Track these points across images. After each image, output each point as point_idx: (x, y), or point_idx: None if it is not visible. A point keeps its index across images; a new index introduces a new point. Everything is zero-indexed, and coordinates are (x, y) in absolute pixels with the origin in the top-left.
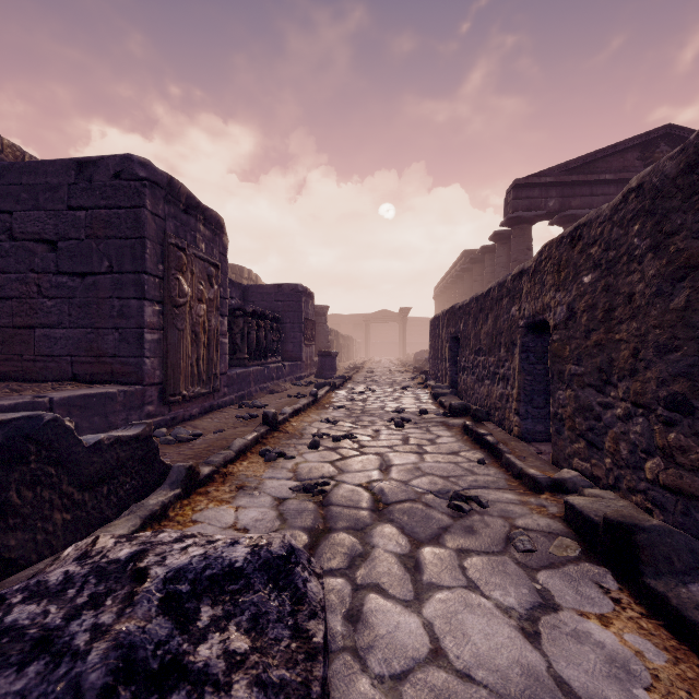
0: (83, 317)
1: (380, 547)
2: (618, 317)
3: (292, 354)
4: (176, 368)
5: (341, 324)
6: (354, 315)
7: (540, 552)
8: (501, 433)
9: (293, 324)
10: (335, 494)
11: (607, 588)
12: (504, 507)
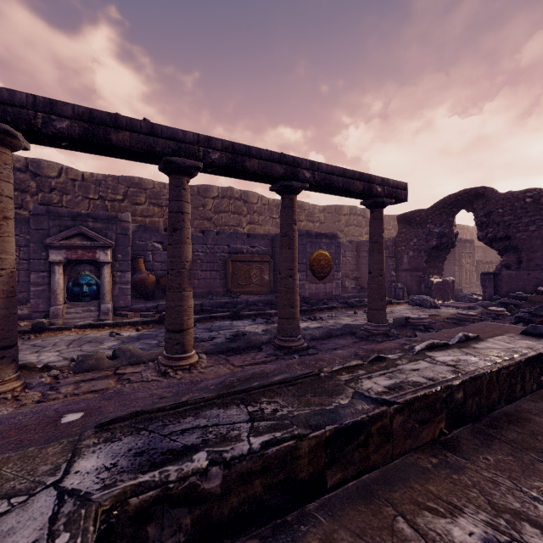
0: None
1: None
2: None
3: None
4: (461, 280)
5: None
6: None
7: None
8: None
9: None
10: None
11: None
12: None
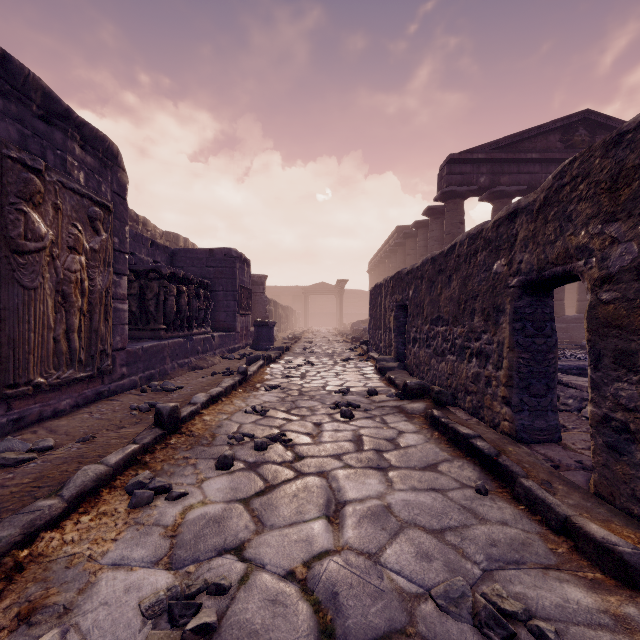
0: None
1: None
2: None
3: (225, 324)
4: (19, 345)
5: (281, 296)
6: (293, 287)
7: None
8: (481, 426)
9: (226, 292)
10: (237, 621)
11: None
12: None
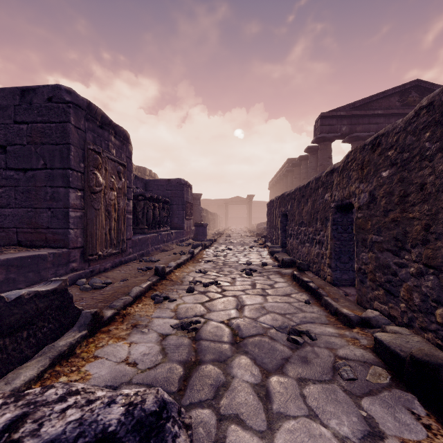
0: (25, 200)
1: (238, 378)
2: (412, 201)
3: (177, 225)
4: (93, 236)
5: (209, 205)
6: (218, 199)
7: (360, 379)
8: (318, 279)
9: (178, 205)
10: (204, 330)
11: (418, 414)
12: (327, 339)
